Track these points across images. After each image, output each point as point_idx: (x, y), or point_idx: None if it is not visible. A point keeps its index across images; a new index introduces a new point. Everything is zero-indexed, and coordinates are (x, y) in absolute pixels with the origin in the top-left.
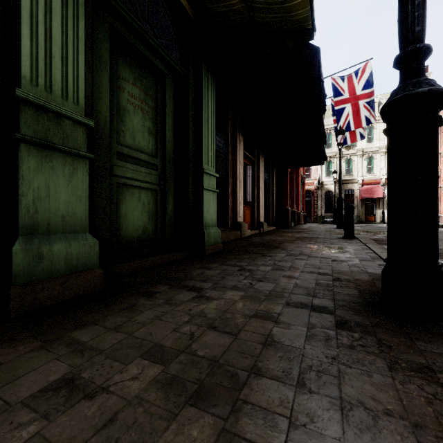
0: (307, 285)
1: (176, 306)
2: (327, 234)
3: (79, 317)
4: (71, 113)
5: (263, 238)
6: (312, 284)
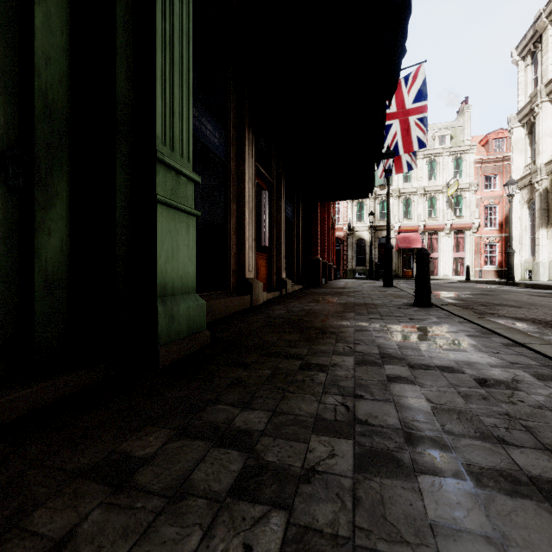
0: None
1: None
2: (384, 298)
3: None
4: None
5: (289, 307)
6: None
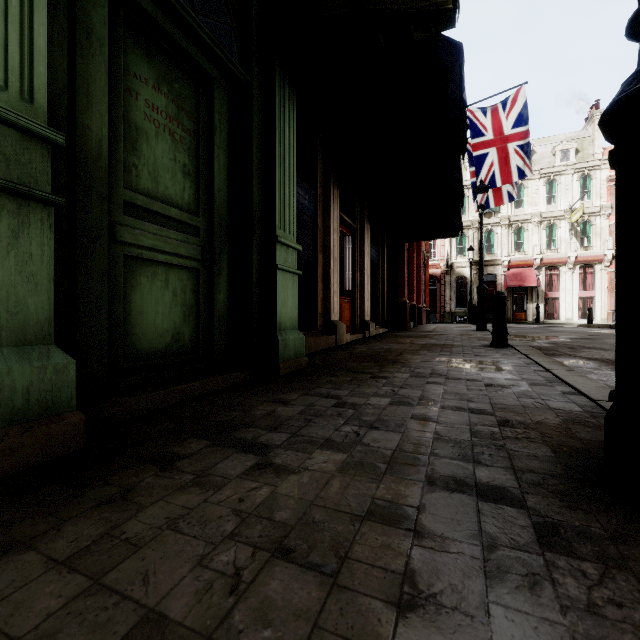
0: (457, 436)
1: (214, 490)
2: (466, 340)
3: (3, 526)
4: (14, 115)
5: (370, 346)
6: (465, 433)
